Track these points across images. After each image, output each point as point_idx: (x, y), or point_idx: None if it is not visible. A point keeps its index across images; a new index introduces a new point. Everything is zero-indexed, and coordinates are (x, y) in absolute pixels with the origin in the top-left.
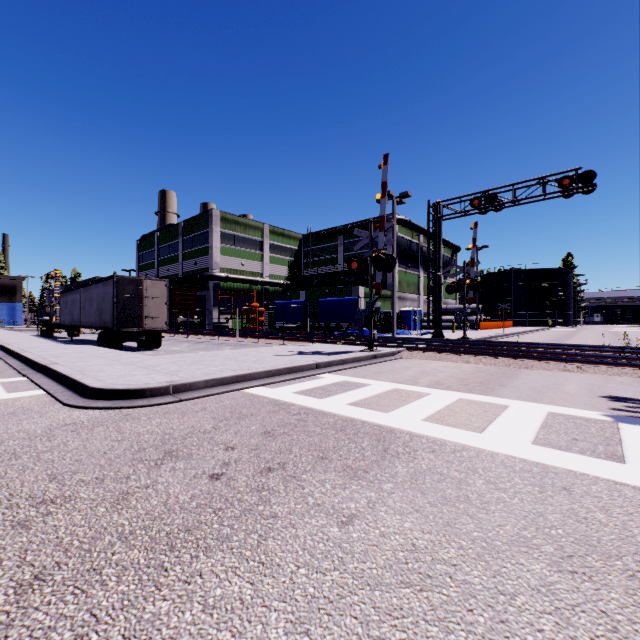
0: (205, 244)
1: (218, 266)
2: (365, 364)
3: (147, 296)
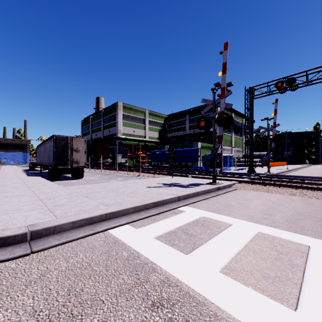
0: (114, 120)
1: (121, 132)
2: (213, 195)
3: (74, 147)
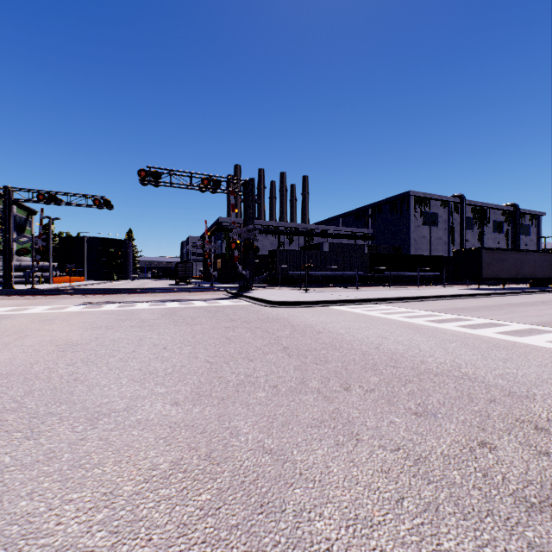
0: None
1: None
2: None
3: None
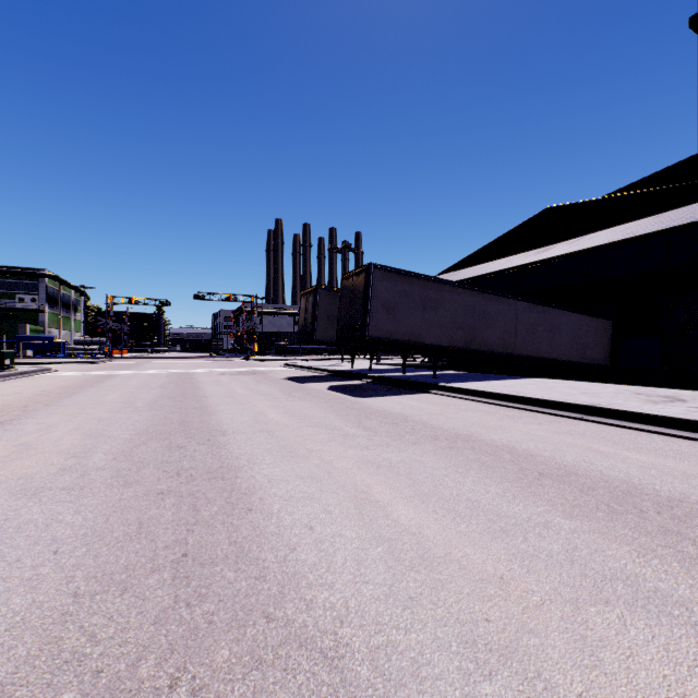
0: None
1: None
2: (113, 361)
3: None
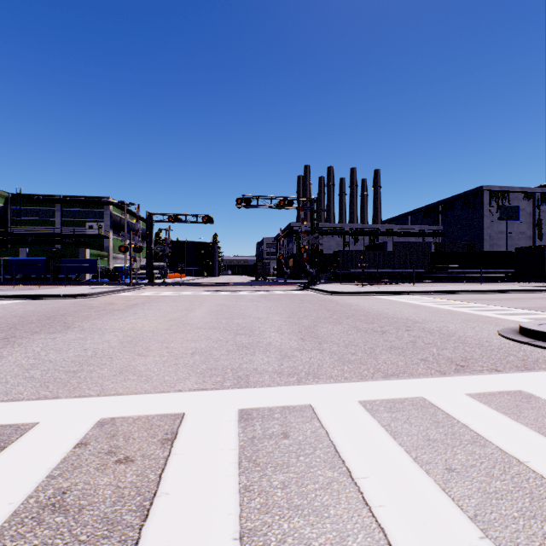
0: None
1: None
2: (134, 290)
3: None
